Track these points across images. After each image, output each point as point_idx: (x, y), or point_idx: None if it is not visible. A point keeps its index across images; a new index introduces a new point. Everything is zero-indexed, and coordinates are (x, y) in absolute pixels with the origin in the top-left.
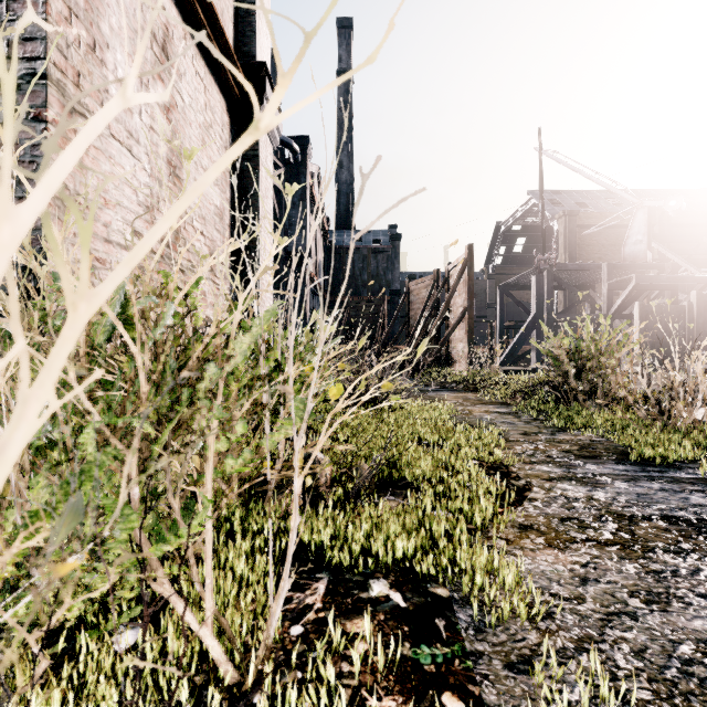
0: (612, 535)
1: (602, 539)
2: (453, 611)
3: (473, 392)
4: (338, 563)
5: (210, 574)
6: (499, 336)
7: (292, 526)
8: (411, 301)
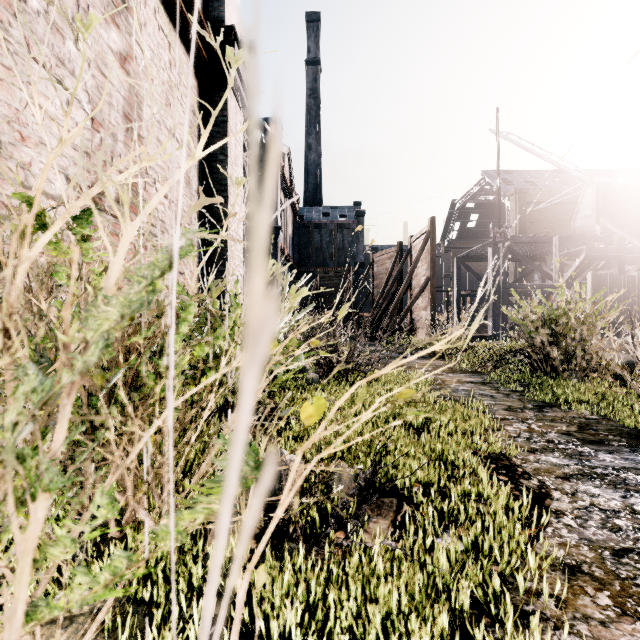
0: None
1: None
2: None
3: (440, 359)
4: None
5: None
6: (456, 304)
7: None
8: (375, 271)
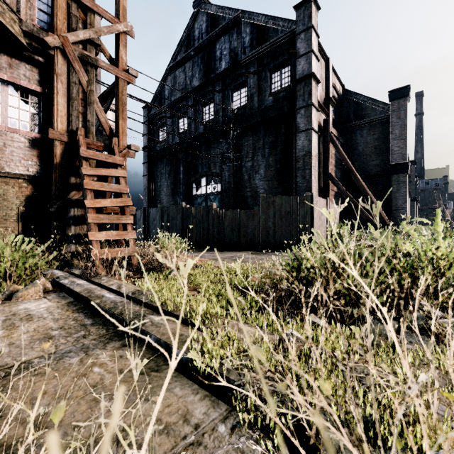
0: None
1: None
2: None
3: None
4: None
5: None
6: None
7: None
8: (446, 215)
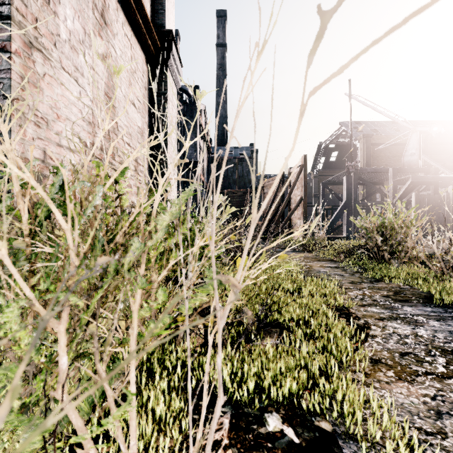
0: (445, 368)
1: (438, 372)
2: (339, 447)
3: (309, 252)
4: (237, 397)
5: (134, 436)
6: (322, 215)
7: (205, 380)
8: (265, 192)
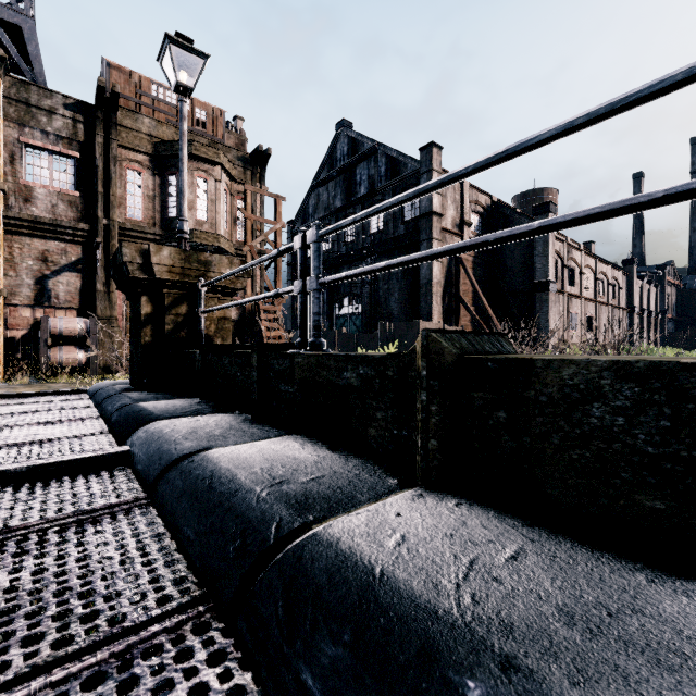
0: None
1: None
2: None
3: None
4: None
5: None
6: None
7: None
8: None
